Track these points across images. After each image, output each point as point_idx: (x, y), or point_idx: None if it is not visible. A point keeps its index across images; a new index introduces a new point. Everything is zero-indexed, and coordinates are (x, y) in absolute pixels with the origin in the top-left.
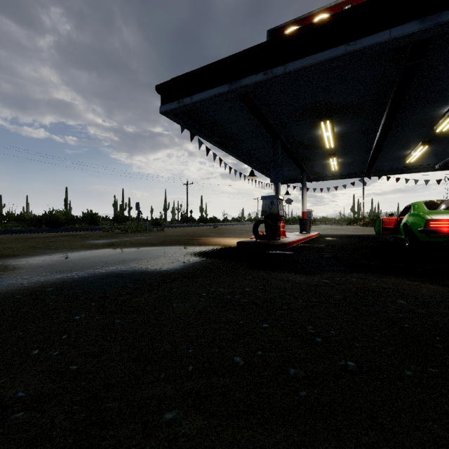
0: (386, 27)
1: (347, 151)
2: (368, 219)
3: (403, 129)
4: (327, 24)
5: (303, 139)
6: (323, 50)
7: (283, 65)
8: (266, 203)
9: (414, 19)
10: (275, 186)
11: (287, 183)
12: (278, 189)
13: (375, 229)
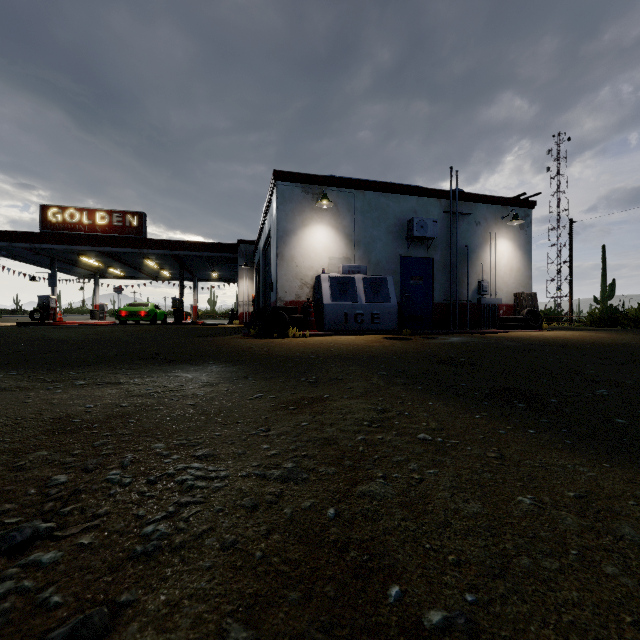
0: (81, 245)
1: (119, 266)
2: (202, 312)
3: (139, 263)
4: (59, 236)
5: (78, 259)
6: (59, 244)
7: (40, 244)
8: (42, 300)
9: (90, 246)
10: (52, 289)
11: (90, 278)
12: (54, 291)
13: (115, 315)
